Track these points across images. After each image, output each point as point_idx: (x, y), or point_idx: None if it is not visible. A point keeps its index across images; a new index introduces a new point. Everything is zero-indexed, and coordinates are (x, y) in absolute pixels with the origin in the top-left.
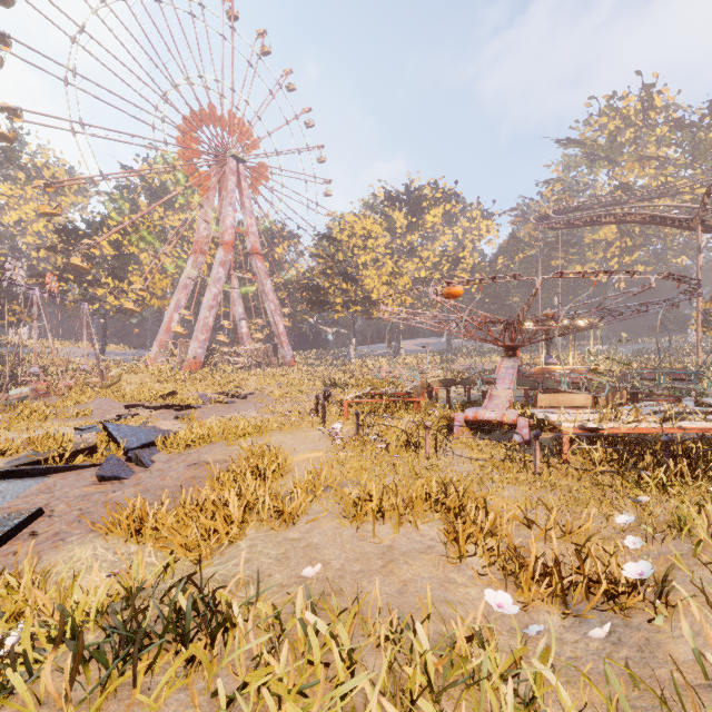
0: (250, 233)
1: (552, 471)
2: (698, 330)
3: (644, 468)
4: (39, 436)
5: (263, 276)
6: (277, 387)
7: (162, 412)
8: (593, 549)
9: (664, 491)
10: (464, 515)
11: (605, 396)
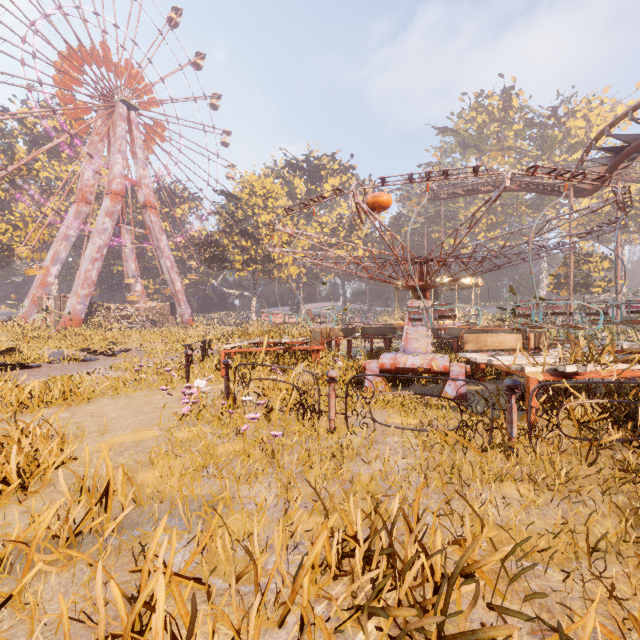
0: (143, 184)
1: (536, 444)
2: (570, 284)
3: None
4: None
5: (157, 231)
6: (161, 343)
7: None
8: None
9: None
10: None
11: (534, 337)
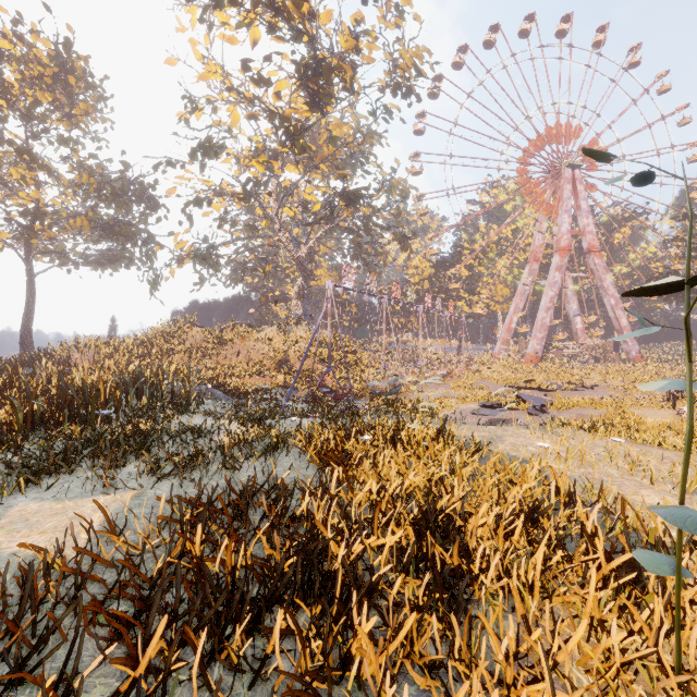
0: (586, 232)
1: None
2: None
3: None
4: (483, 395)
5: (600, 272)
6: (622, 382)
7: (531, 391)
8: None
9: None
10: None
11: None
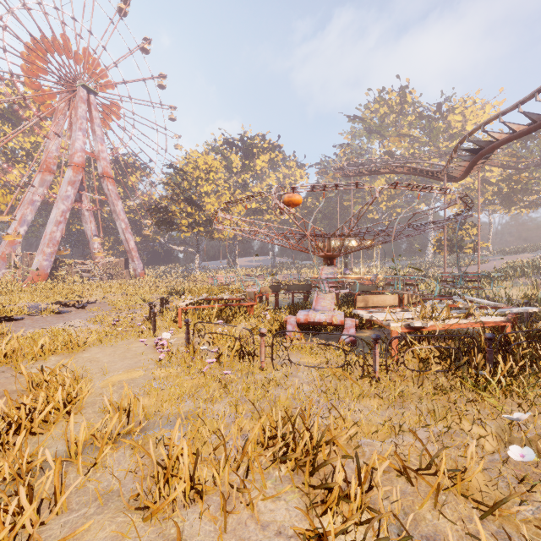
0: (101, 158)
1: (390, 374)
2: (445, 249)
3: (475, 366)
4: None
5: (114, 197)
6: (121, 296)
7: None
8: (525, 529)
9: (509, 393)
10: (327, 484)
11: (407, 296)
